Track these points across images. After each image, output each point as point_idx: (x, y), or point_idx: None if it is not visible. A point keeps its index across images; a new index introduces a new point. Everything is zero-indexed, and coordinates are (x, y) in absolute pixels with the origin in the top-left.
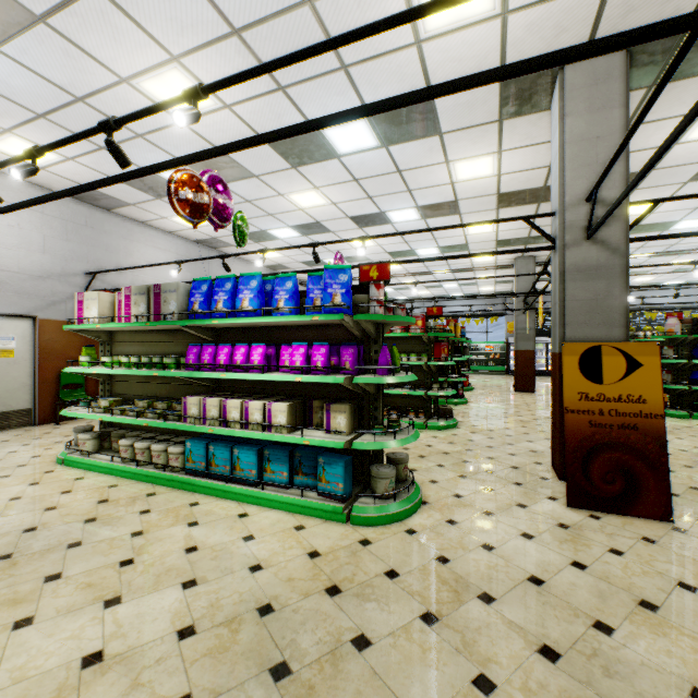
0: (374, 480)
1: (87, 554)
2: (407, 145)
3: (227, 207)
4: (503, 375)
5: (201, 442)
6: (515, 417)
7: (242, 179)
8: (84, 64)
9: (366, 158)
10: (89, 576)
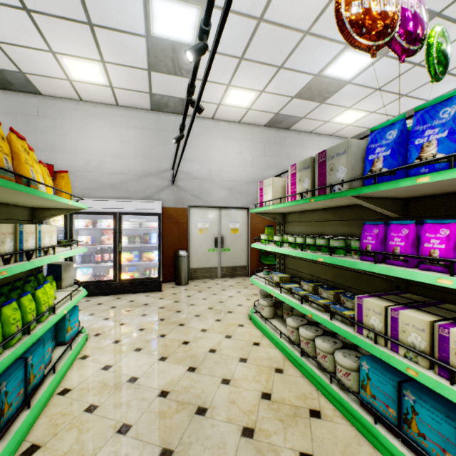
0: None
1: None
2: None
3: (419, 19)
4: None
5: (385, 373)
6: None
7: None
8: None
9: None
10: None
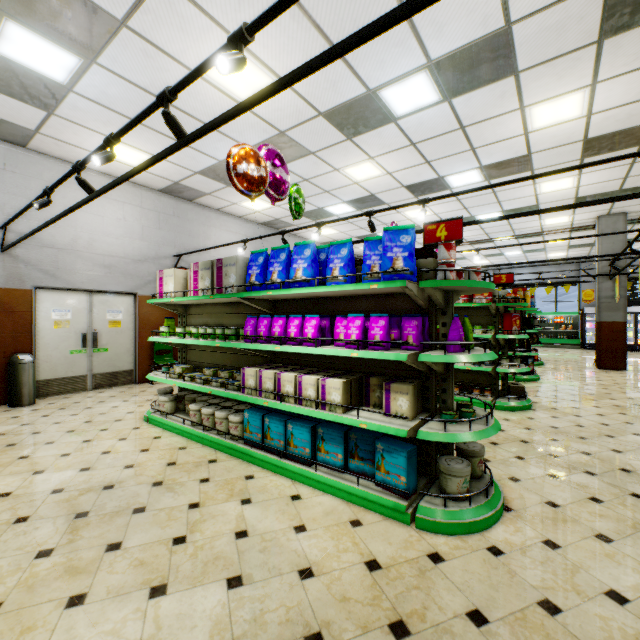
0: (443, 476)
1: (147, 523)
2: (473, 94)
3: (283, 180)
4: (577, 349)
5: (257, 413)
6: (606, 400)
7: (300, 158)
8: (160, 62)
9: (426, 117)
10: (144, 551)
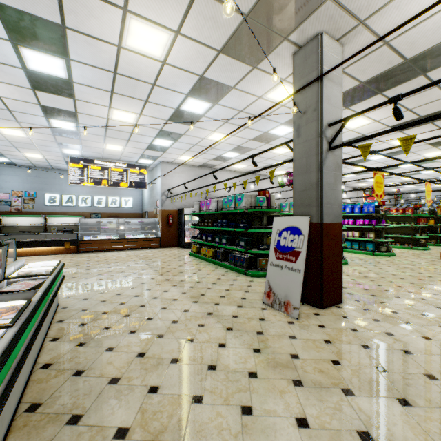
0: (380, 248)
1: None
2: (399, 155)
3: None
4: None
5: None
6: None
7: None
8: None
9: (383, 159)
10: None
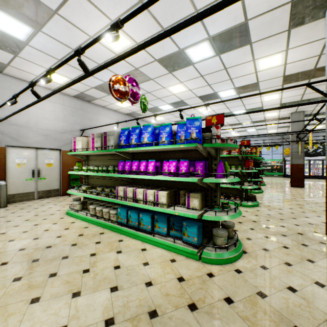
0: (215, 237)
1: (69, 263)
2: (230, 53)
3: (137, 93)
4: (281, 177)
5: (124, 209)
6: (294, 201)
7: (145, 81)
8: (74, 32)
9: (208, 63)
10: (68, 276)
